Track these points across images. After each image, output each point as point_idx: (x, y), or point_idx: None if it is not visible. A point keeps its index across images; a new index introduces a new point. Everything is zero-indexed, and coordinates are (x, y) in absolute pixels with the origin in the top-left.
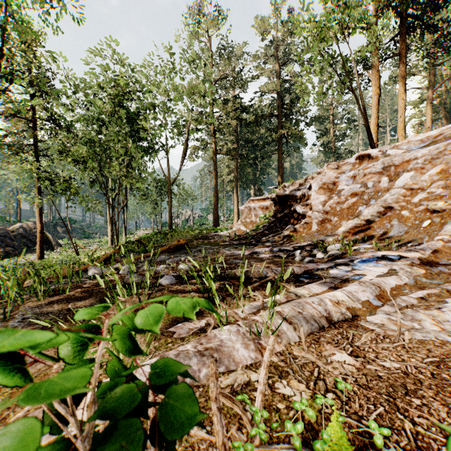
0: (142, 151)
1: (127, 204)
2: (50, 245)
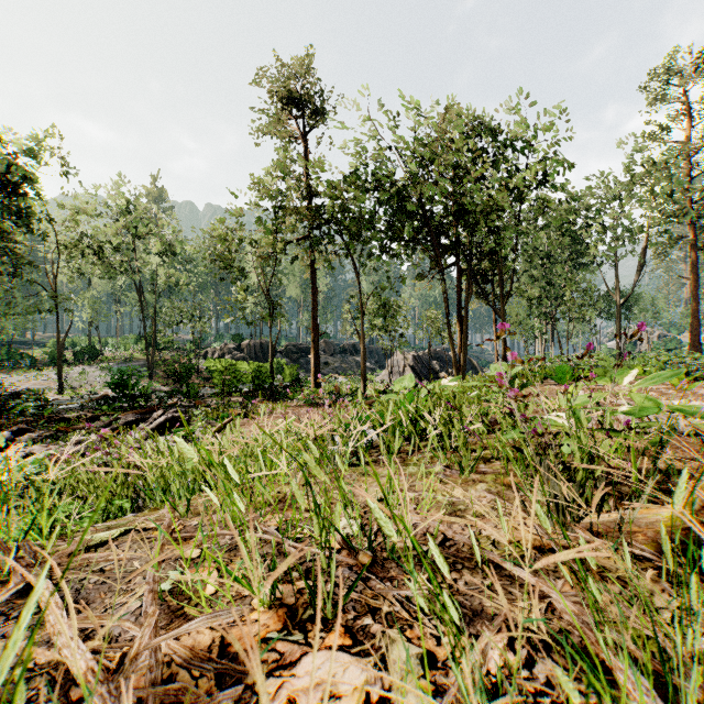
0: (576, 267)
1: (552, 327)
2: (475, 371)
